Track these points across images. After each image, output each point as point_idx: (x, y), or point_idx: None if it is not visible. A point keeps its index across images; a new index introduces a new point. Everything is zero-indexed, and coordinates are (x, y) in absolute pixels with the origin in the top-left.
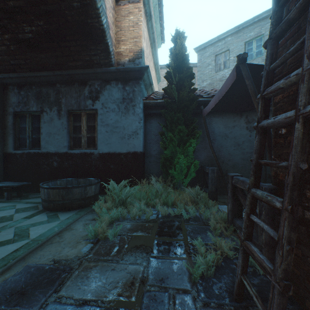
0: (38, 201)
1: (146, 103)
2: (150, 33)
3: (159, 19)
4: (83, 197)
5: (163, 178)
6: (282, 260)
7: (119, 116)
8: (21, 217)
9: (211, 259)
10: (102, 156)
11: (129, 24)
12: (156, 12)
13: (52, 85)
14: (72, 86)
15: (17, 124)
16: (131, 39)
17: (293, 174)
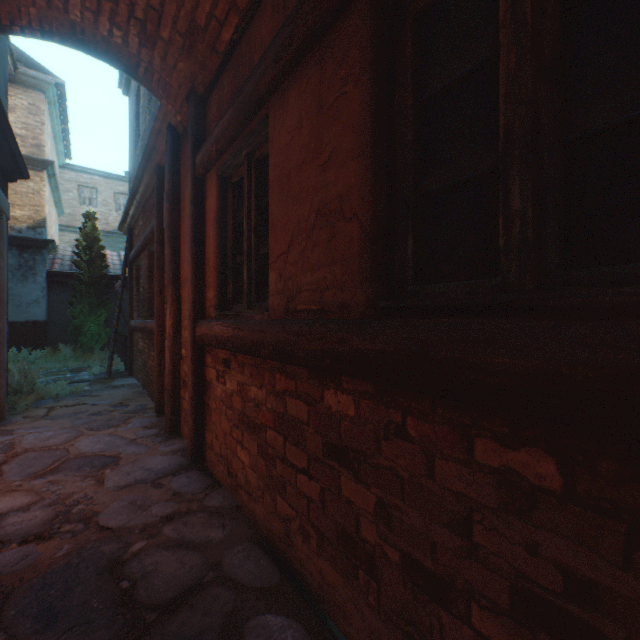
0: None
1: (51, 272)
2: (53, 184)
3: (64, 141)
4: None
5: (73, 345)
6: (112, 350)
7: (15, 283)
8: None
9: (100, 368)
10: None
11: (28, 190)
12: (60, 137)
13: None
14: None
15: None
16: (32, 206)
17: (115, 329)
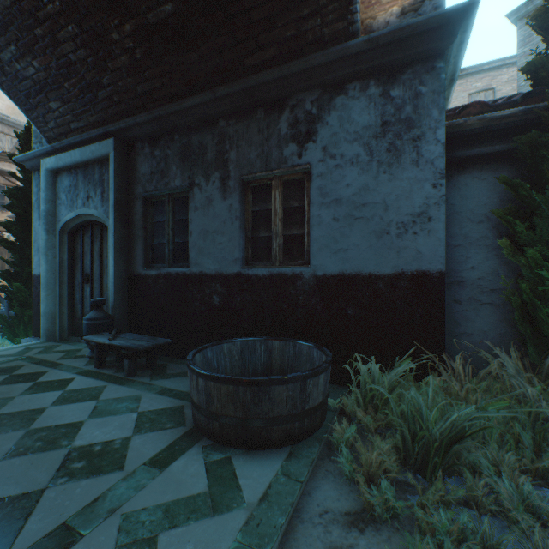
0: (185, 390)
1: (453, 127)
2: None
3: None
4: (297, 412)
5: (530, 357)
6: None
7: (372, 173)
8: (143, 458)
9: None
10: (324, 283)
11: None
12: None
13: (209, 125)
14: (251, 119)
15: (149, 217)
16: None
17: None
